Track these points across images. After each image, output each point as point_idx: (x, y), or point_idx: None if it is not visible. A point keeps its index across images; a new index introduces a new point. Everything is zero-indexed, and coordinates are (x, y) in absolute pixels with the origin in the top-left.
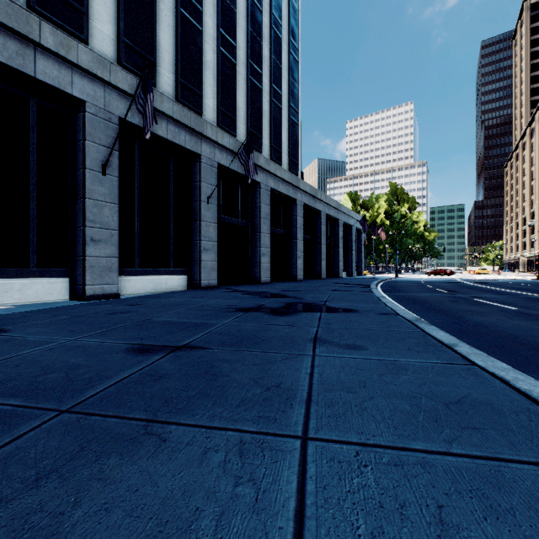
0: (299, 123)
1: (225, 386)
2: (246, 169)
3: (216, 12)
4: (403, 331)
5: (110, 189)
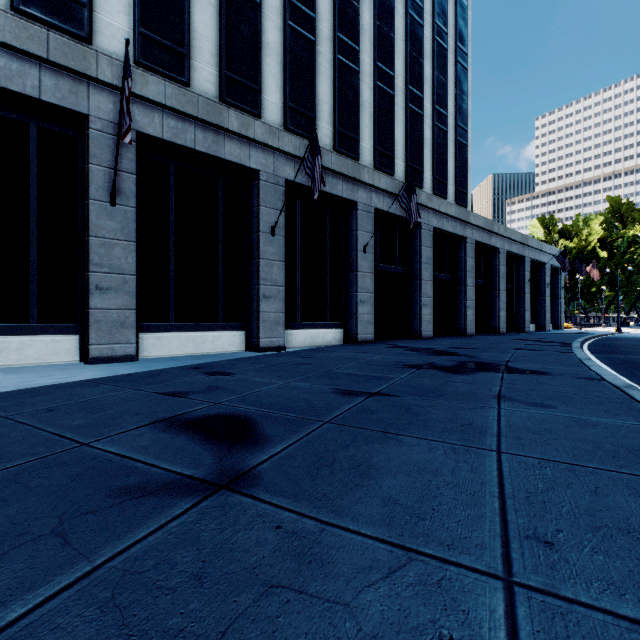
0: (469, 143)
1: (426, 420)
2: (407, 213)
3: (372, 45)
4: (605, 396)
5: (278, 248)
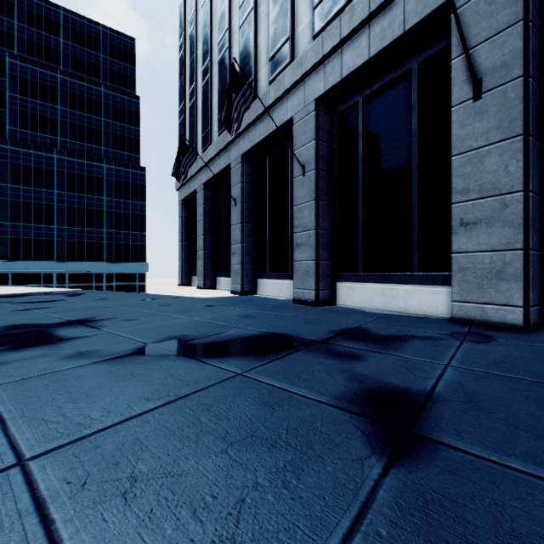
0: None
1: None
2: None
3: None
4: None
5: (309, 187)
